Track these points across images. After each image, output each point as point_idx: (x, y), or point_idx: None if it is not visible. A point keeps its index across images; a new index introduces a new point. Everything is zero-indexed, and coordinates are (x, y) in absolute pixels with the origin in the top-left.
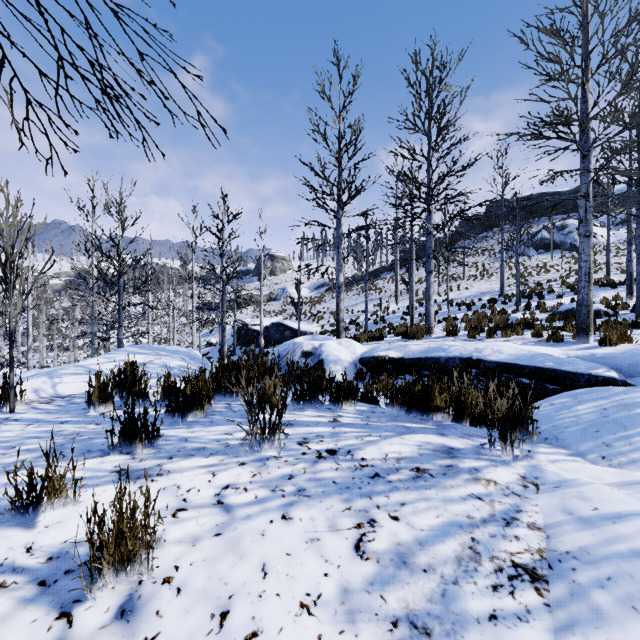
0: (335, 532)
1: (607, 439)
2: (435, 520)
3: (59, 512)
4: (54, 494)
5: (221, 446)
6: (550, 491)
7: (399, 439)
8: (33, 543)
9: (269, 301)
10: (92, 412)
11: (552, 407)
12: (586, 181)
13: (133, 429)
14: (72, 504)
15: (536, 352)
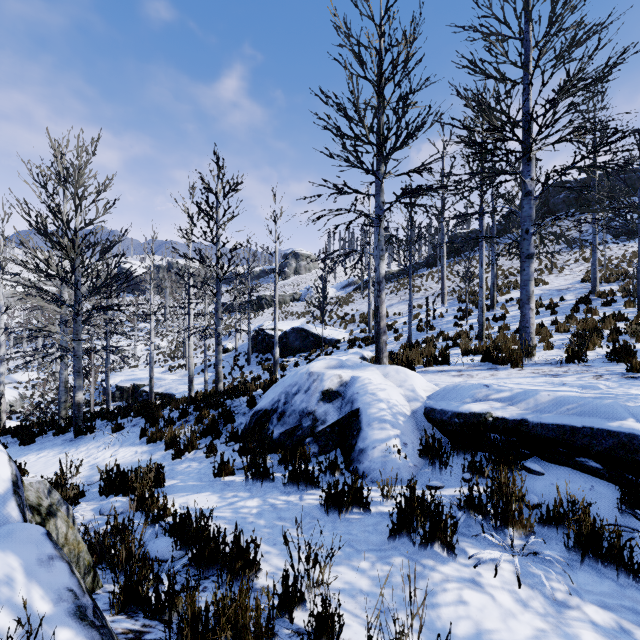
0: None
1: None
2: None
3: None
4: None
5: None
6: None
7: None
8: None
9: (292, 302)
10: None
11: None
12: None
13: None
14: None
15: None
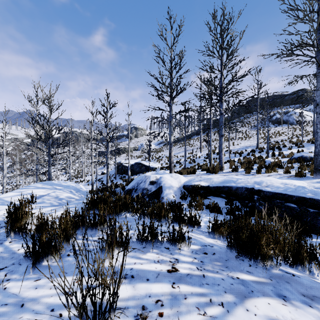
0: None
1: None
2: None
3: None
4: None
5: None
6: None
7: (244, 312)
8: None
9: (134, 151)
10: None
11: None
12: None
13: None
14: None
15: (295, 185)
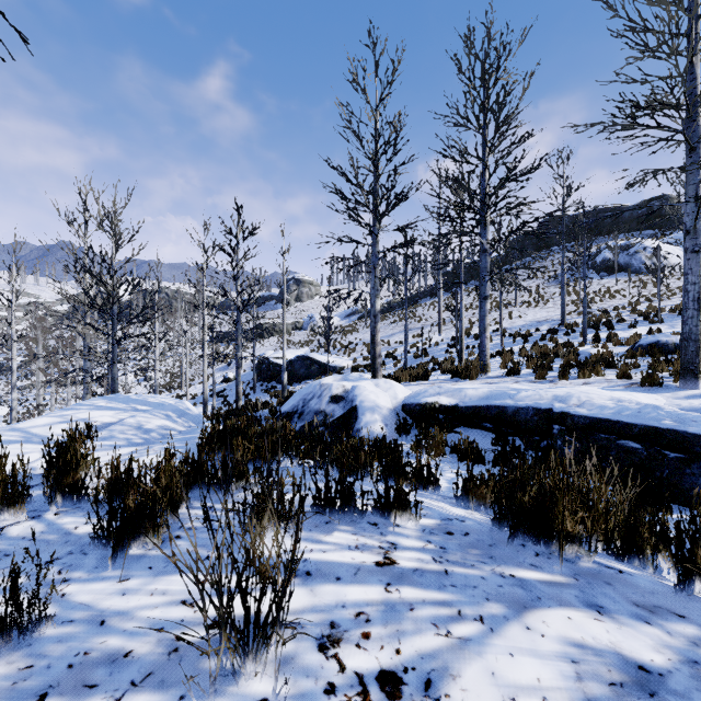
0: None
1: None
2: None
3: None
4: None
5: (161, 650)
6: None
7: (522, 631)
8: None
9: (294, 330)
10: None
11: None
12: (695, 181)
13: None
14: None
15: (639, 403)
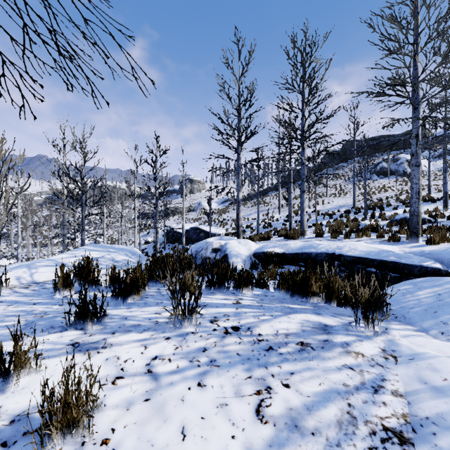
0: (240, 398)
1: (444, 318)
2: (318, 387)
3: (24, 379)
4: (20, 365)
5: (152, 323)
6: (406, 363)
7: (286, 318)
8: (1, 407)
9: (189, 212)
10: (57, 295)
11: (399, 292)
12: (416, 126)
13: (85, 310)
14: (35, 373)
15: (381, 249)
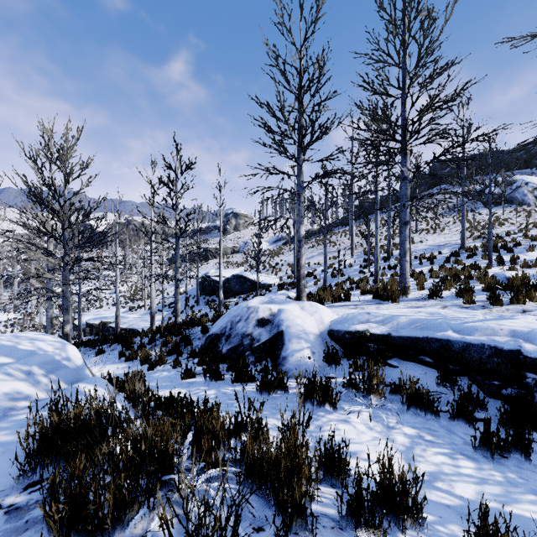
0: None
1: None
2: None
3: None
4: None
5: None
6: None
7: None
8: None
9: (233, 253)
10: None
11: None
12: None
13: None
14: None
15: None
